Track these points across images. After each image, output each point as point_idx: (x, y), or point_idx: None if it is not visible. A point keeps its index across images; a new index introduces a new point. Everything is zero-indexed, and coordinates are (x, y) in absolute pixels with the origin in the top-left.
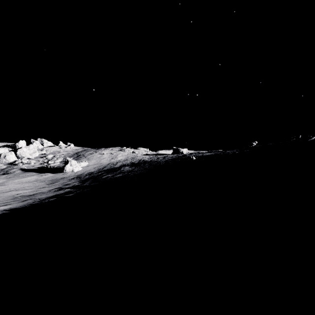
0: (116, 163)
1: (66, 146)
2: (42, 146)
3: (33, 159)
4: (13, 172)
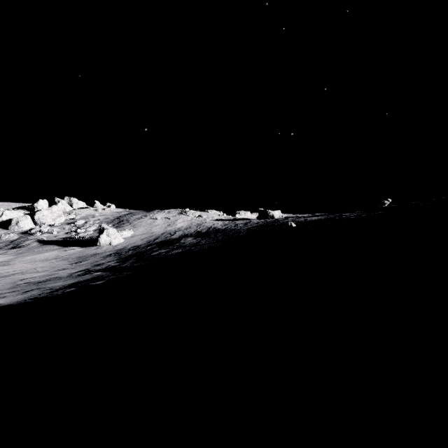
0: (175, 232)
1: (104, 207)
2: (71, 208)
3: (56, 227)
4: (27, 244)
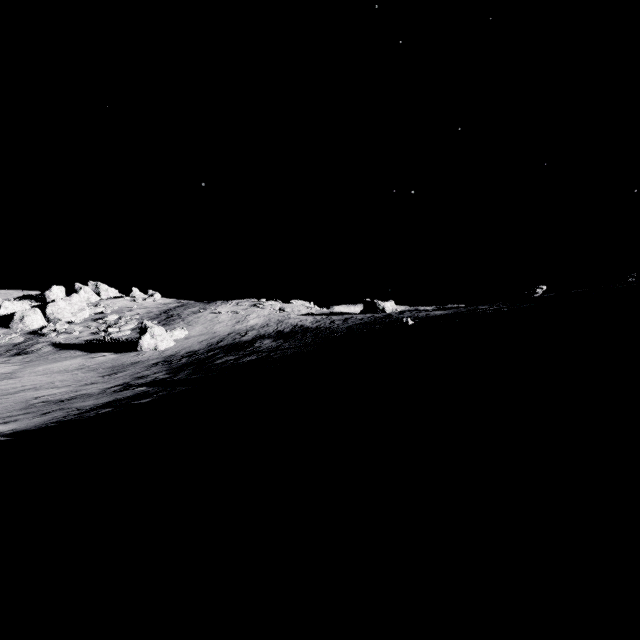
0: (246, 331)
1: (146, 297)
2: (98, 298)
3: (78, 324)
4: (37, 349)
